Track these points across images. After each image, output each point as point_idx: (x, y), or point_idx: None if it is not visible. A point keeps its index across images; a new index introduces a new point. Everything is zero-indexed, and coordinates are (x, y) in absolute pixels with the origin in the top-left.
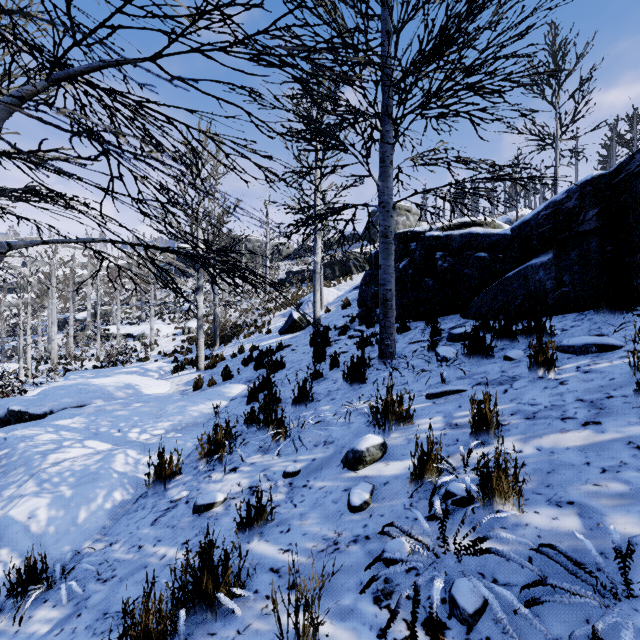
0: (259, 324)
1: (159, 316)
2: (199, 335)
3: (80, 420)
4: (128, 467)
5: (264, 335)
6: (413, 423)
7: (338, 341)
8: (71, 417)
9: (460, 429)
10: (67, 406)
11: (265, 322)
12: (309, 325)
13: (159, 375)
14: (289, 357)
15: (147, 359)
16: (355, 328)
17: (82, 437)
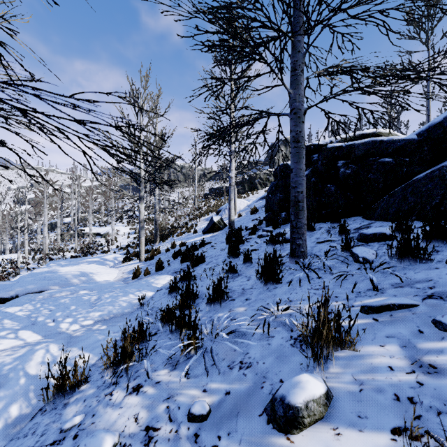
0: (189, 226)
1: (120, 220)
2: (141, 234)
3: (27, 307)
4: (42, 367)
5: (192, 234)
6: (357, 351)
7: (249, 239)
8: (25, 303)
9: (444, 377)
10: (30, 291)
11: (193, 224)
12: (225, 226)
13: (114, 264)
14: (209, 252)
15: (108, 251)
16: (263, 229)
17: (19, 327)
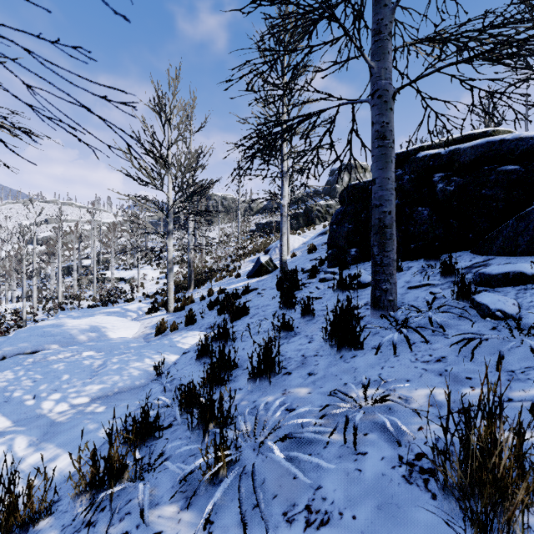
0: (231, 269)
1: (148, 263)
2: (169, 278)
3: (6, 376)
4: None
5: (234, 279)
6: None
7: (308, 284)
8: (7, 369)
9: None
10: (21, 351)
11: (236, 267)
12: (276, 269)
13: (137, 315)
14: (254, 301)
15: (133, 300)
16: (327, 270)
17: None
